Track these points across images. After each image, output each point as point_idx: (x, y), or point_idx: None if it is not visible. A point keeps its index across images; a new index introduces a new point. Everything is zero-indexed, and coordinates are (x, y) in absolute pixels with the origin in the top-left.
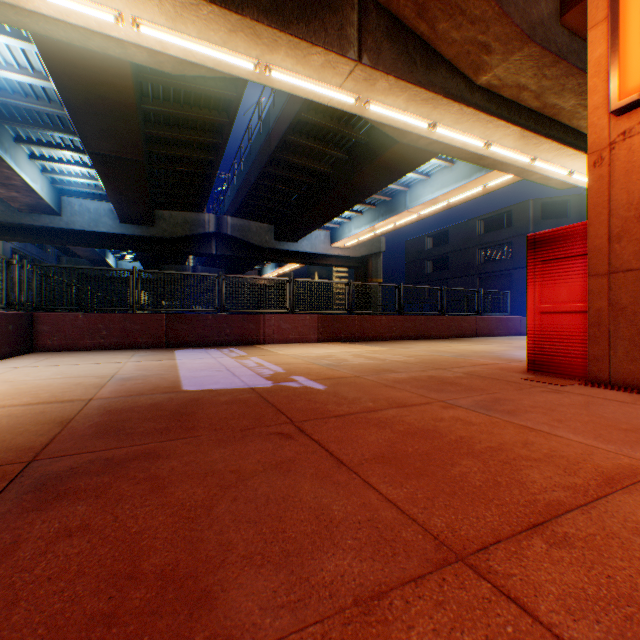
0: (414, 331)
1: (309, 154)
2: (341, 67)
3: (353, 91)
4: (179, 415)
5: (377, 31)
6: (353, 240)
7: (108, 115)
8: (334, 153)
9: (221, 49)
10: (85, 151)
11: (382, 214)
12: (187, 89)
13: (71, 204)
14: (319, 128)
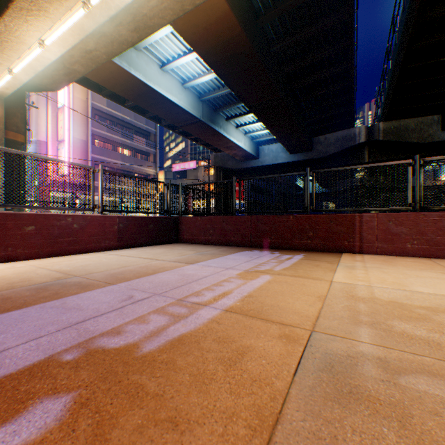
0: None
1: None
2: None
3: None
4: None
5: None
6: None
7: (241, 70)
8: None
9: None
10: None
11: None
12: (294, 6)
13: (262, 150)
14: None
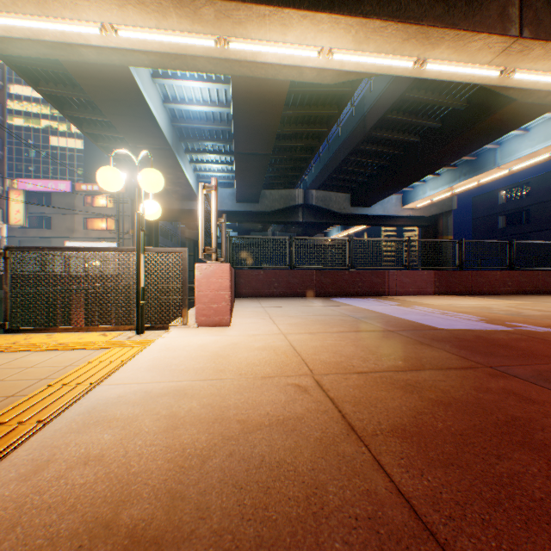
0: (530, 286)
1: (400, 128)
2: (497, 46)
3: (500, 65)
4: (503, 346)
5: (536, 3)
6: (426, 201)
7: (259, 124)
8: (427, 123)
9: (388, 56)
10: (225, 153)
11: (464, 174)
12: (313, 93)
13: None
14: (416, 103)
